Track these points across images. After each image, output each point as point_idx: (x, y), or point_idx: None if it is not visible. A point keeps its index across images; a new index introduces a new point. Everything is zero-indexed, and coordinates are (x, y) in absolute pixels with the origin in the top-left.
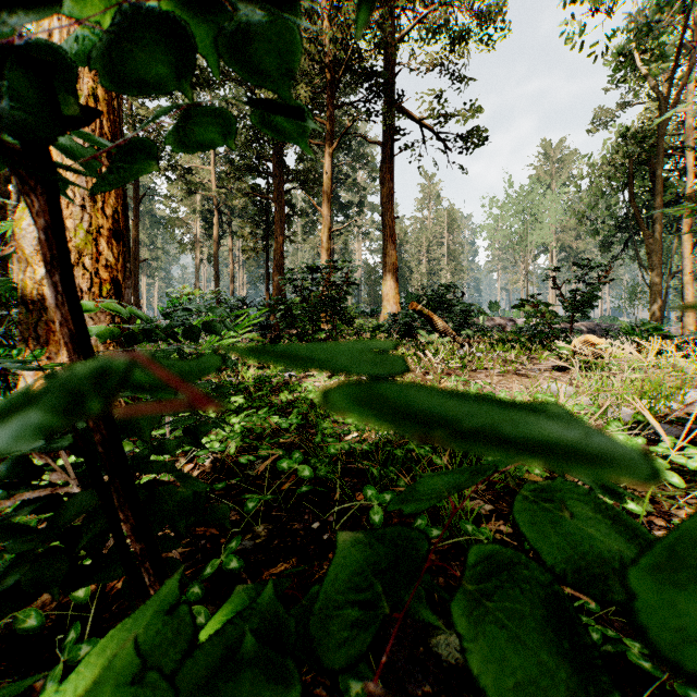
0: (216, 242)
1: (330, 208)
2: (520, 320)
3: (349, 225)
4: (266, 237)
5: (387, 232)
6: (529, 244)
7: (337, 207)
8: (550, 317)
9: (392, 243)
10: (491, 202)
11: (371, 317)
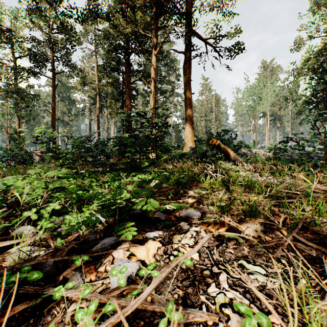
0: (98, 110)
1: (155, 86)
2: (254, 150)
3: (166, 102)
4: (122, 107)
5: (187, 101)
6: (257, 112)
7: (160, 93)
8: (279, 149)
9: (190, 108)
10: (237, 90)
11: (178, 149)
